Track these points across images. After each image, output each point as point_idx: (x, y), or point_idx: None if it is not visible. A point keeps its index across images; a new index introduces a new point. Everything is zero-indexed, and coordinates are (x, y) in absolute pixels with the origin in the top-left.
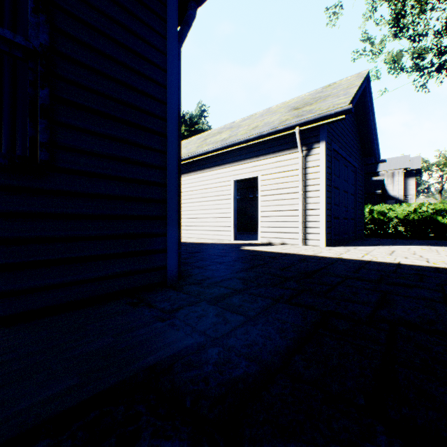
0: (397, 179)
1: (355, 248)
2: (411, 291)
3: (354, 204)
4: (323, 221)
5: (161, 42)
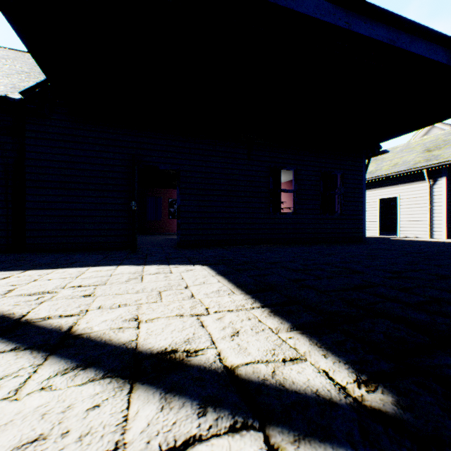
0: None
1: None
2: (447, 245)
3: None
4: (444, 224)
5: (361, 177)
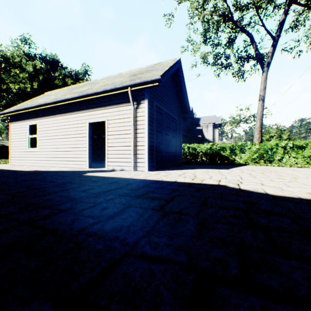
0: (209, 129)
1: (165, 171)
2: (150, 202)
3: (175, 143)
4: (147, 154)
5: None
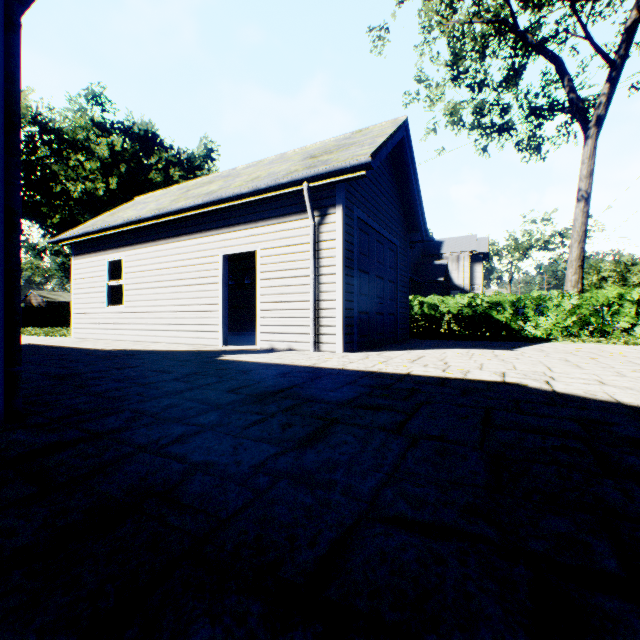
0: (463, 264)
1: (379, 353)
2: (372, 416)
3: (394, 294)
4: (341, 317)
5: None
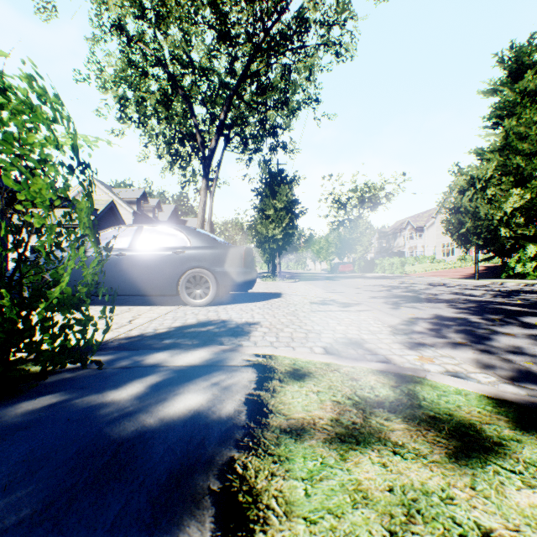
0: None
1: None
2: None
3: None
4: None
5: None
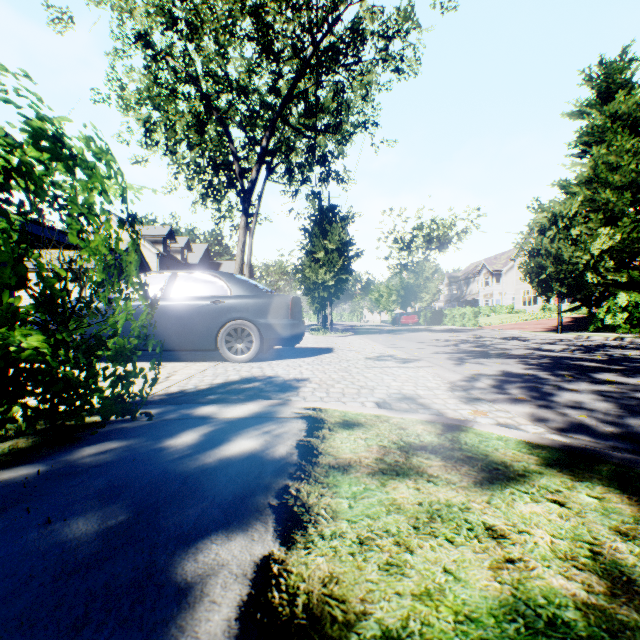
0: None
1: None
2: None
3: None
4: None
5: None
